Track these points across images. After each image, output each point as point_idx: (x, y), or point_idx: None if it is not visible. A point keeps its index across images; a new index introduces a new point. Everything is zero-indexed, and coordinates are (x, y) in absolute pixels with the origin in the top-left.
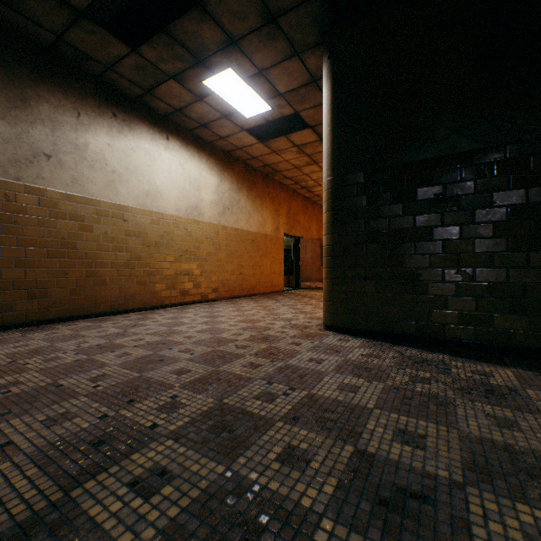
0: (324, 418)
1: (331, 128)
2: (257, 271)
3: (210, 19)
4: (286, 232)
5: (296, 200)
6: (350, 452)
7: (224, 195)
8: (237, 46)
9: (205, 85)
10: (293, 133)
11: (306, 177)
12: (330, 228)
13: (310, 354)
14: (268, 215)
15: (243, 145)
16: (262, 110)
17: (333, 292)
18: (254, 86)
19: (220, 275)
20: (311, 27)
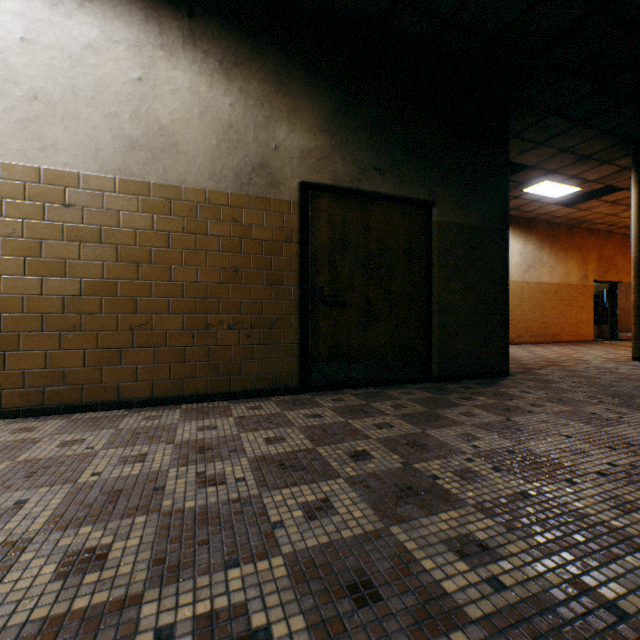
0: (614, 373)
1: (637, 219)
2: (559, 320)
3: (535, 169)
4: (595, 279)
5: (610, 242)
6: (622, 376)
7: (527, 256)
8: (554, 172)
9: (522, 192)
10: (604, 196)
11: (624, 220)
12: (635, 289)
13: (613, 365)
14: (572, 265)
15: (546, 212)
16: (570, 191)
17: (639, 334)
18: (564, 183)
19: (523, 324)
20: (618, 152)
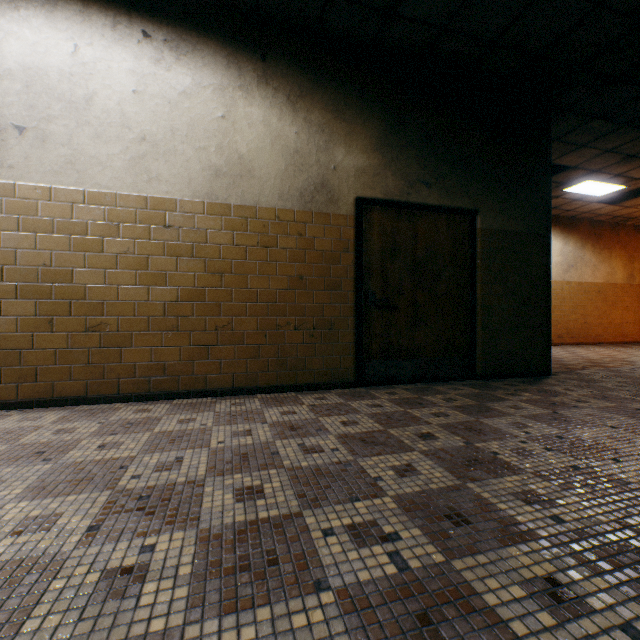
0: None
1: None
2: (603, 321)
3: (577, 170)
4: None
5: None
6: None
7: (567, 255)
8: (597, 172)
9: (563, 191)
10: None
11: None
12: None
13: None
14: (617, 264)
15: (589, 210)
16: (615, 189)
17: None
18: (608, 182)
19: (563, 324)
20: None
